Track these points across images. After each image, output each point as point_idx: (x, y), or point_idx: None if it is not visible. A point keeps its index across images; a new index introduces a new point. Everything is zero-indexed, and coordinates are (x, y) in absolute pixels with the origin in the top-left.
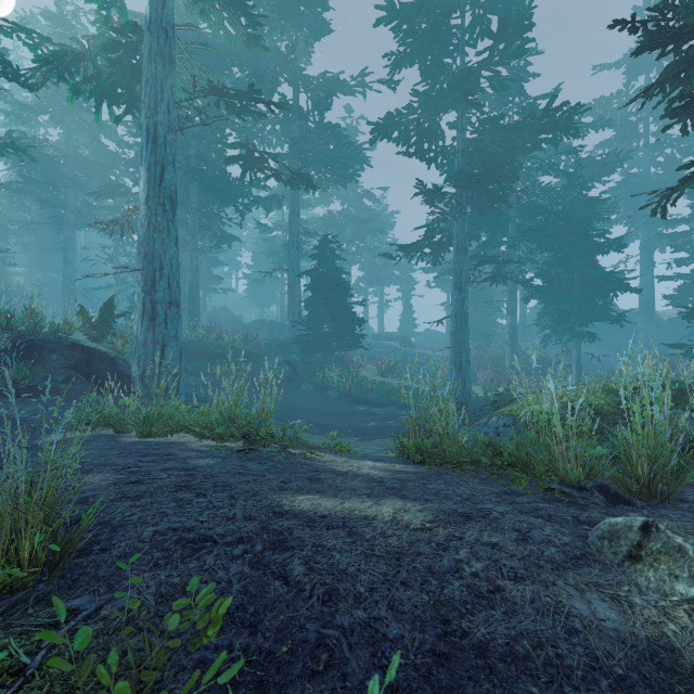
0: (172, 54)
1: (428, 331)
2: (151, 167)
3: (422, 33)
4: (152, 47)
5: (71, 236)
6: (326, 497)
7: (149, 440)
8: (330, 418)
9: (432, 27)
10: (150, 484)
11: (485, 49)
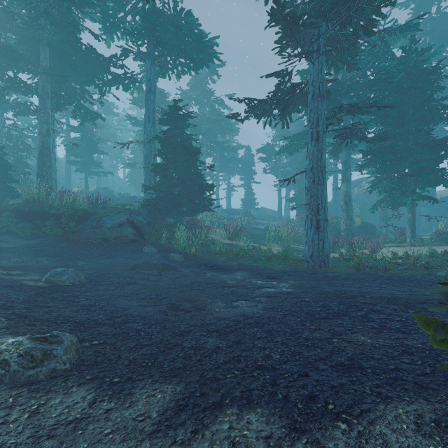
0: None
1: (263, 209)
2: None
3: None
4: None
5: None
6: None
7: None
8: (154, 295)
9: None
10: None
11: None
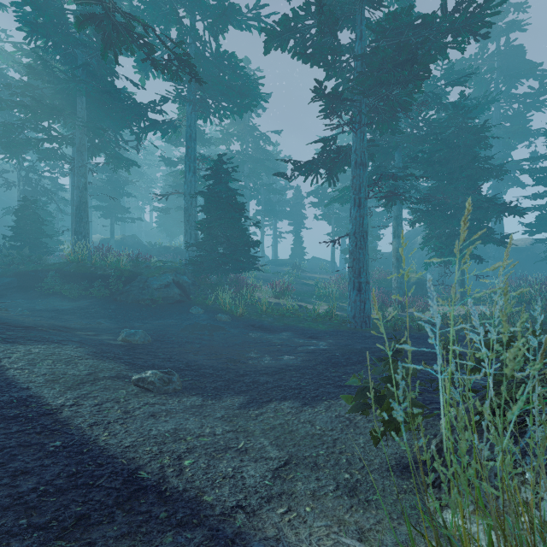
0: None
1: (315, 258)
2: None
3: None
4: None
5: None
6: None
7: None
8: (213, 351)
9: None
10: None
11: None
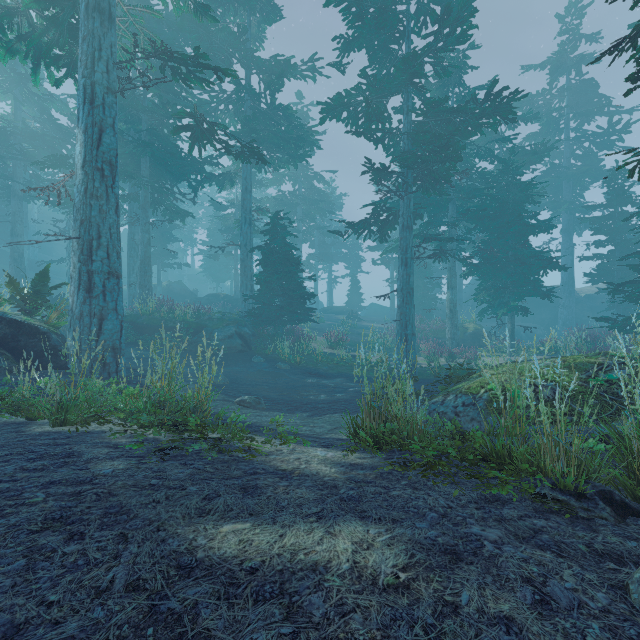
0: (112, 12)
1: (374, 305)
2: (88, 129)
3: (370, 17)
4: (89, 2)
5: (19, 209)
6: (262, 524)
7: (61, 430)
8: (280, 391)
9: (379, 12)
10: (7, 517)
11: (430, 33)
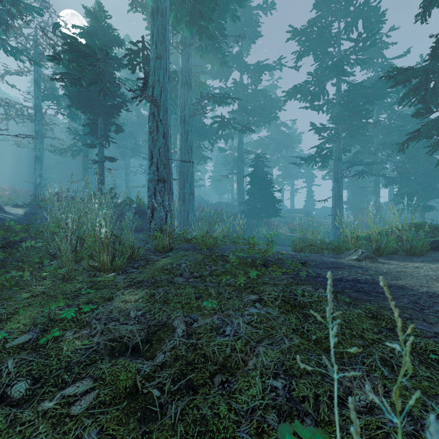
0: (191, 82)
1: (324, 207)
2: (182, 134)
3: (314, 39)
4: (183, 81)
5: (128, 162)
6: None
7: None
8: None
9: (319, 35)
10: None
11: (350, 47)
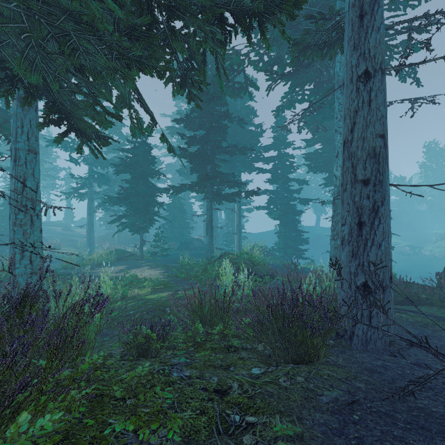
0: None
1: (84, 219)
2: None
3: None
4: None
5: None
6: None
7: None
8: None
9: None
10: None
11: None
